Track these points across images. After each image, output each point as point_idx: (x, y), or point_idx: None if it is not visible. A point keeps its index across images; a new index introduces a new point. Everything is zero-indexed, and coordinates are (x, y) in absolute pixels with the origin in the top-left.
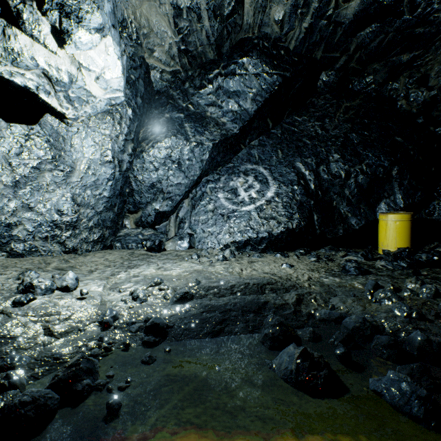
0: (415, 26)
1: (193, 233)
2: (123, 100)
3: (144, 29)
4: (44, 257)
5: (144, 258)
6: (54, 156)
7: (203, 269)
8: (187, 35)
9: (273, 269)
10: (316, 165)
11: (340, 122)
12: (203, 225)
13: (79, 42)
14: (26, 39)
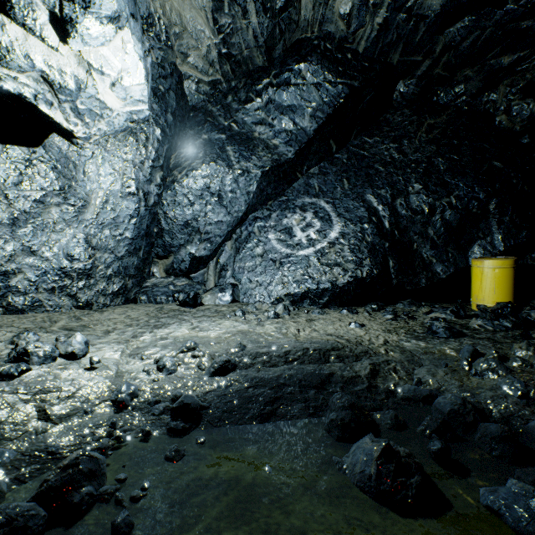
0: (520, 18)
1: (238, 283)
2: (148, 114)
3: (175, 27)
4: (50, 313)
5: (175, 315)
6: (63, 186)
7: (249, 329)
8: (229, 35)
9: (338, 330)
10: (392, 198)
11: (422, 144)
12: (250, 273)
13: (87, 35)
14: (17, 30)
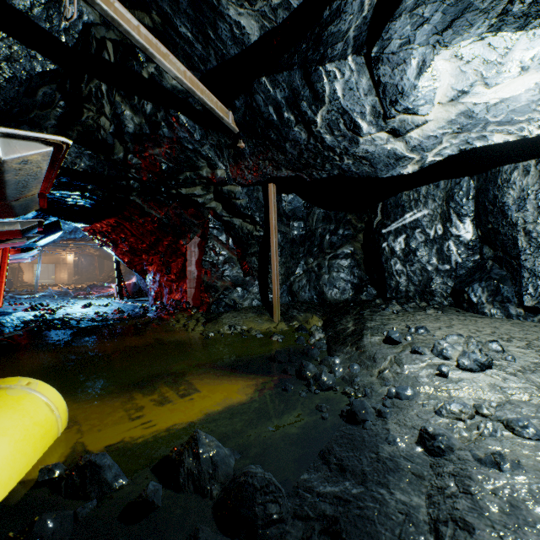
0: None
1: None
2: None
3: None
4: None
5: None
6: None
7: None
8: None
9: None
10: None
11: None
12: None
13: (419, 101)
14: (416, 132)
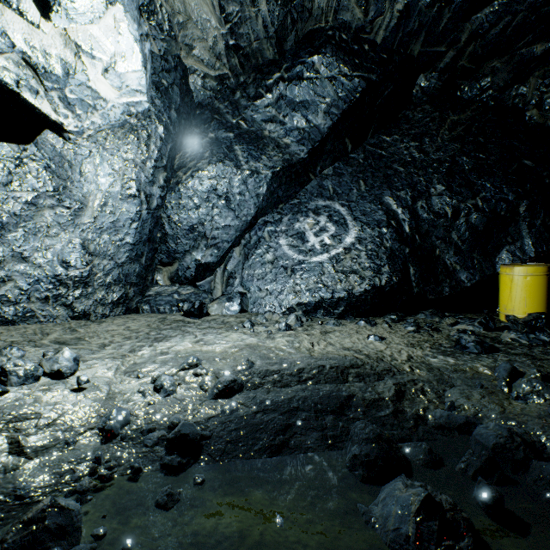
0: None
1: (246, 292)
2: (147, 107)
3: (179, 15)
4: (43, 324)
5: (178, 327)
6: (57, 187)
7: (258, 343)
8: (237, 24)
9: (356, 343)
10: (412, 200)
11: (445, 142)
12: (259, 281)
13: (72, 9)
14: None
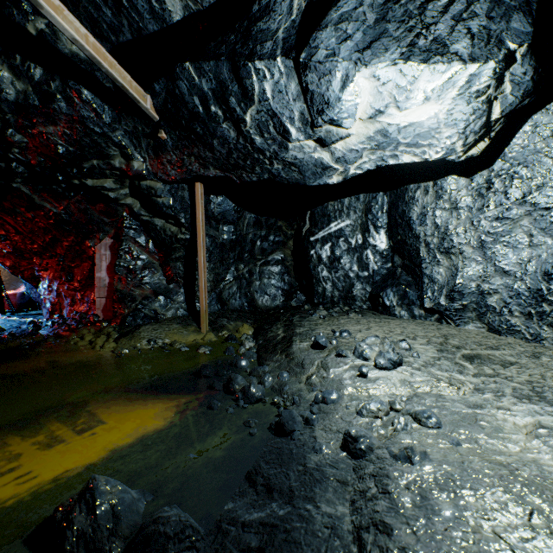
0: None
1: None
2: (494, 64)
3: None
4: (523, 342)
5: None
6: (527, 191)
7: None
8: None
9: None
10: None
11: None
12: None
13: (343, 114)
14: (340, 144)
